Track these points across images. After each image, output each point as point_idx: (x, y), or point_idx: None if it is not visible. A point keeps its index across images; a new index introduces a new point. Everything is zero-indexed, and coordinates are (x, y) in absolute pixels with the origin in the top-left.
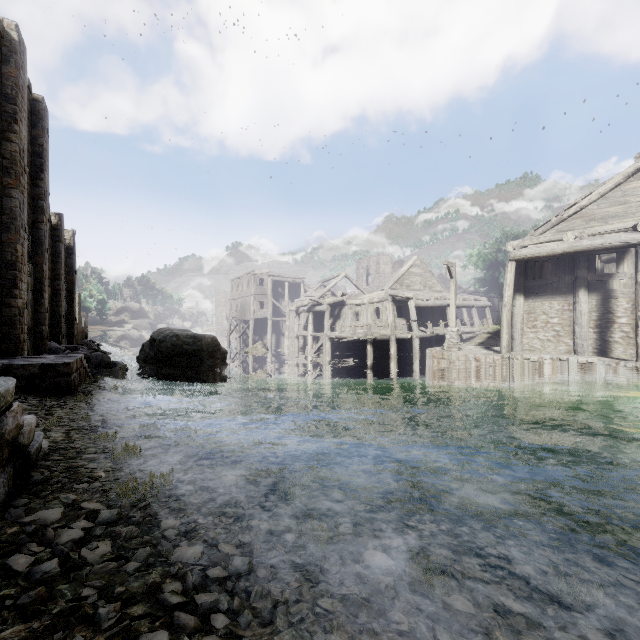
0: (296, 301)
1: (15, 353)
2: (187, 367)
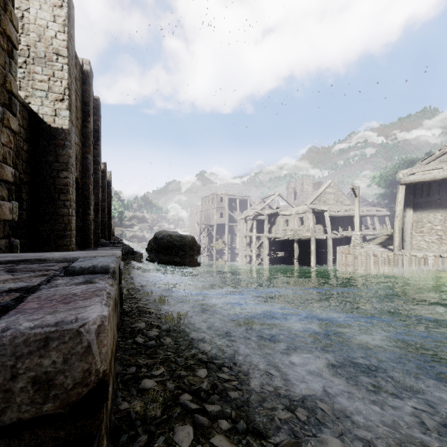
0: (244, 212)
1: (88, 246)
2: (176, 255)
